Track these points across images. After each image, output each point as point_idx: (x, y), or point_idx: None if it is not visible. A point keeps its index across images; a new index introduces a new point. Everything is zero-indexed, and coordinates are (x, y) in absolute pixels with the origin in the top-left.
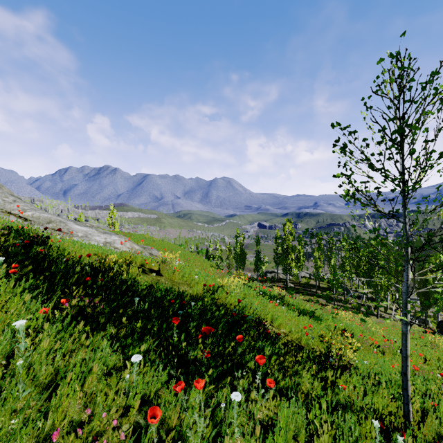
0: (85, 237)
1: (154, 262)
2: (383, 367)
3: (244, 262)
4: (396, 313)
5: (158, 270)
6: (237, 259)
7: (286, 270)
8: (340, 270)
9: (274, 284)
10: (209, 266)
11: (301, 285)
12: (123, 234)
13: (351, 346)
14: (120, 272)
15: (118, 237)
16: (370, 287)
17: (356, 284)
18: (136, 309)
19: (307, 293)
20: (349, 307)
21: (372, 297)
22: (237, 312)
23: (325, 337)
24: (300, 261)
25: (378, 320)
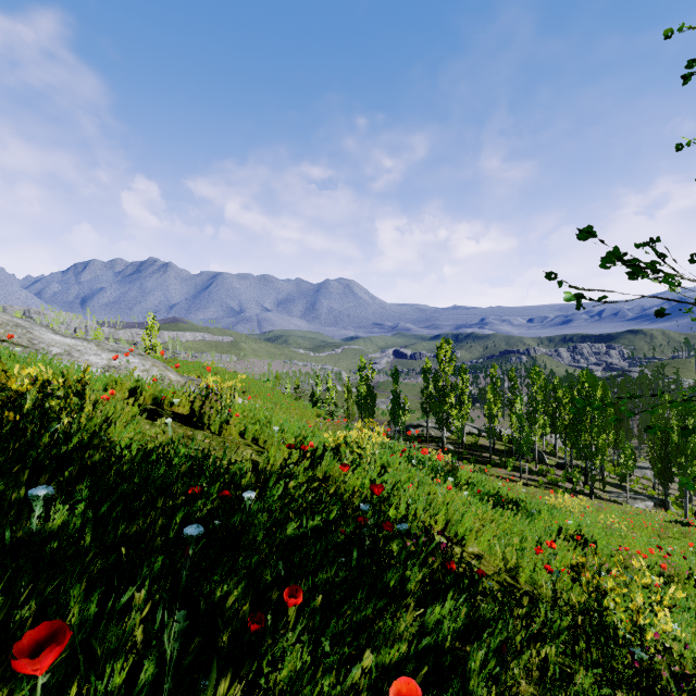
0: (66, 355)
1: (180, 396)
2: (694, 626)
3: (373, 410)
4: (617, 491)
5: (194, 415)
6: (362, 404)
7: (442, 423)
8: (529, 421)
9: (422, 446)
10: (314, 415)
11: (465, 447)
12: (165, 361)
13: (653, 594)
14: (54, 413)
15: (141, 359)
16: (578, 449)
17: (551, 444)
18: (35, 529)
19: (476, 459)
20: (545, 482)
21: (578, 465)
22: (370, 513)
23: (585, 571)
24: (464, 408)
25: (593, 503)
